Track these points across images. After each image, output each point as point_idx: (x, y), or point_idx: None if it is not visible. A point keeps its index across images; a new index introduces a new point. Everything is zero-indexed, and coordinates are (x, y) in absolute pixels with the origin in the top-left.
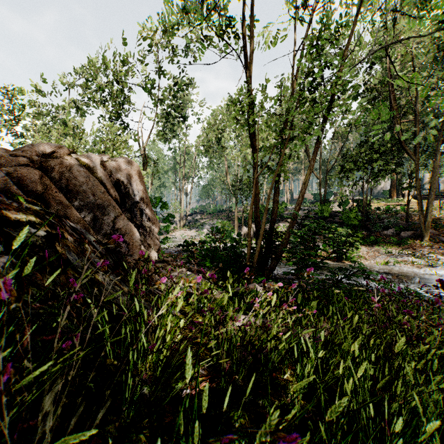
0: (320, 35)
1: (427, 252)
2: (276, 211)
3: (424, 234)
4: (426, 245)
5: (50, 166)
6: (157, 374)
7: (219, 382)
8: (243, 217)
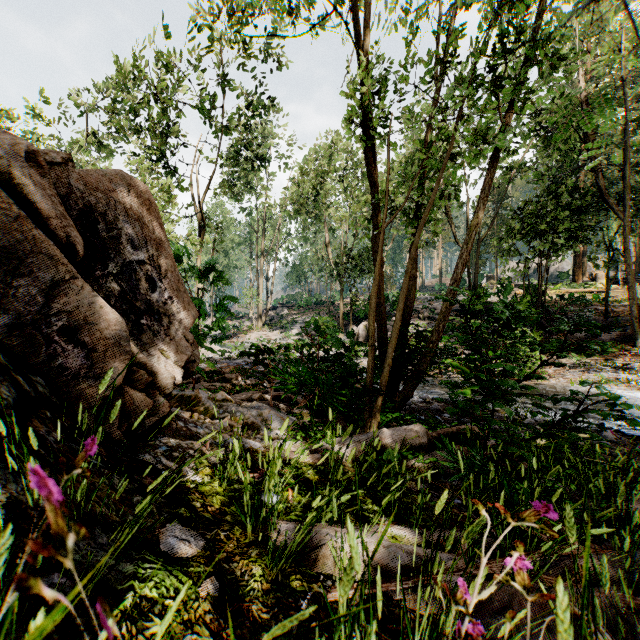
0: None
1: None
2: (413, 294)
3: (639, 335)
4: None
5: None
6: None
7: None
8: (352, 311)
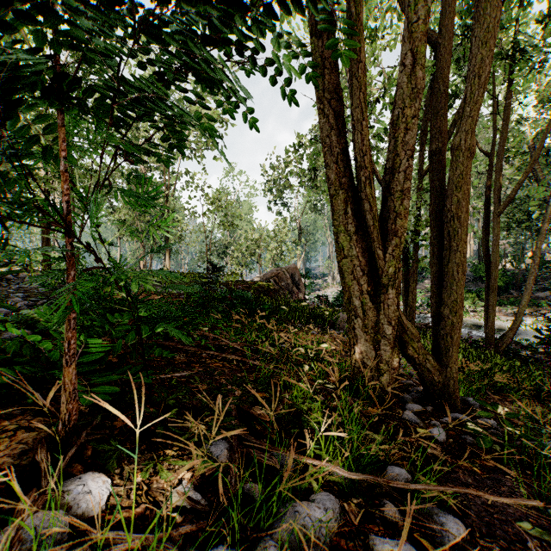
0: None
1: None
2: None
3: None
4: None
5: (278, 275)
6: None
7: None
8: None
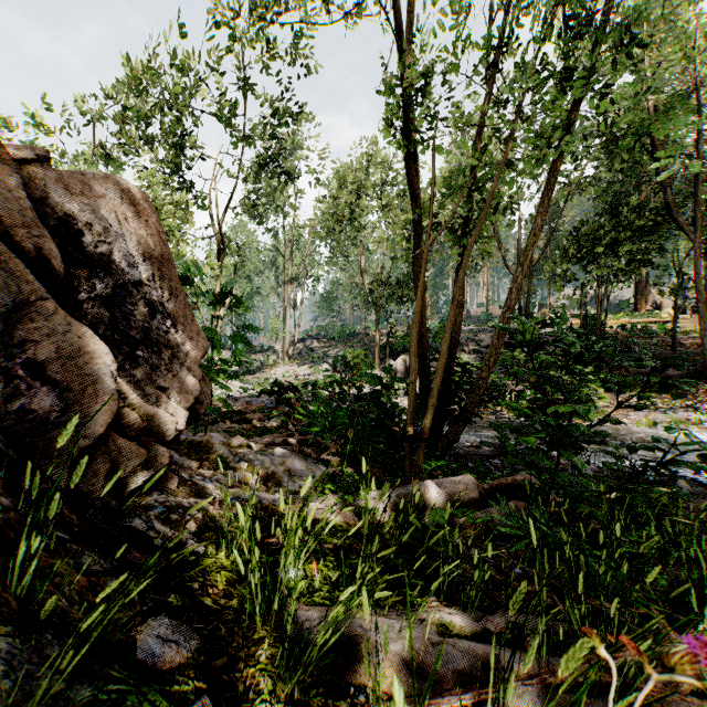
0: None
1: None
2: (460, 323)
3: None
4: None
5: None
6: None
7: None
8: (389, 343)
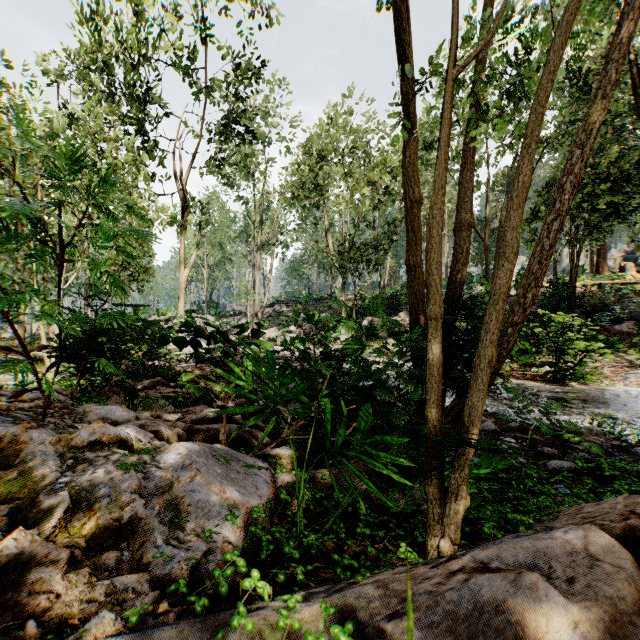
0: None
1: None
2: (467, 251)
3: None
4: None
5: None
6: None
7: None
8: (355, 306)
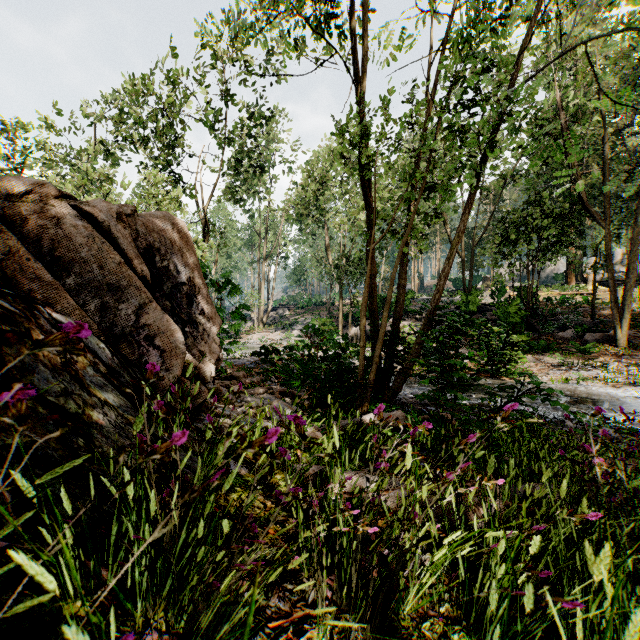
0: (476, 19)
1: (624, 364)
2: (402, 301)
3: (620, 336)
4: (623, 354)
5: (20, 215)
6: (179, 627)
7: (313, 633)
8: (351, 312)
